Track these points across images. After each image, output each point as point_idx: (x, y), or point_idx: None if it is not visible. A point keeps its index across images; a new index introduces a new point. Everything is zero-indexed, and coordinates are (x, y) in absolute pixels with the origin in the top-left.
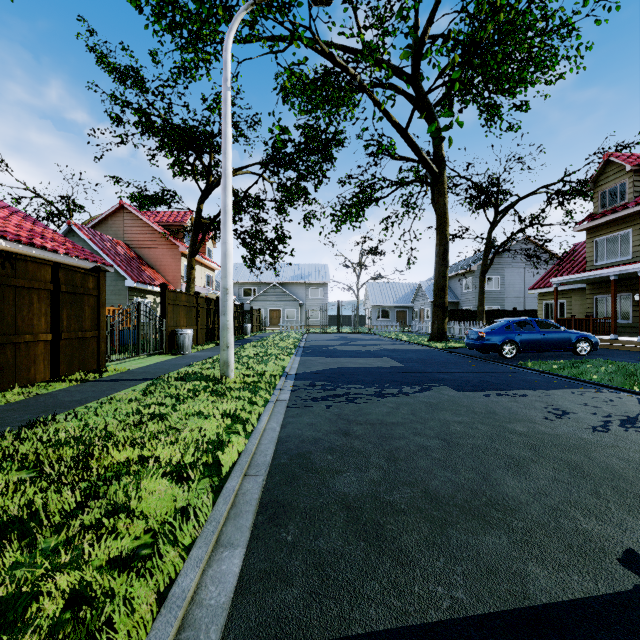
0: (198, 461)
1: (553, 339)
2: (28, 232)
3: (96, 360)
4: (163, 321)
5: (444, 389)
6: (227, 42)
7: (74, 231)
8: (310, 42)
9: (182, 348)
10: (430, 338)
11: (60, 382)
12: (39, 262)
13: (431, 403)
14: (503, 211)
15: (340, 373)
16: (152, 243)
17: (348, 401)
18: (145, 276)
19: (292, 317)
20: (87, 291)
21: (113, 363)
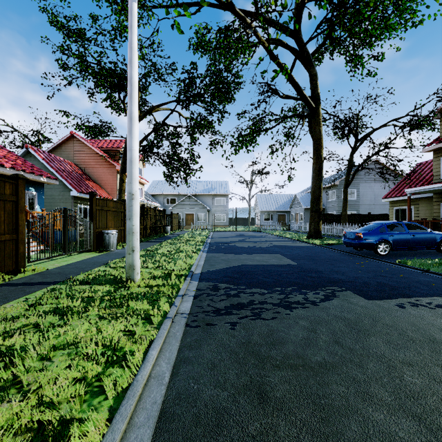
0: None
1: (421, 239)
2: None
3: (14, 261)
4: (91, 224)
5: (350, 295)
6: None
7: (31, 153)
8: None
9: (108, 246)
10: (308, 236)
11: None
12: None
13: (349, 320)
14: (361, 139)
15: (241, 272)
16: (95, 163)
17: (254, 316)
18: (88, 188)
19: (202, 219)
20: (2, 197)
21: (39, 262)
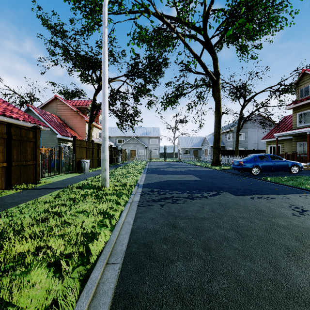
0: (76, 251)
1: (279, 165)
2: (3, 109)
3: (34, 177)
4: (74, 155)
5: (226, 194)
6: (105, 1)
7: (30, 109)
8: None
9: (84, 169)
10: (212, 164)
11: (10, 190)
12: None
13: (221, 203)
14: (248, 100)
15: (167, 184)
16: (71, 116)
17: (173, 202)
18: (67, 132)
19: (142, 153)
20: (28, 139)
21: (45, 178)
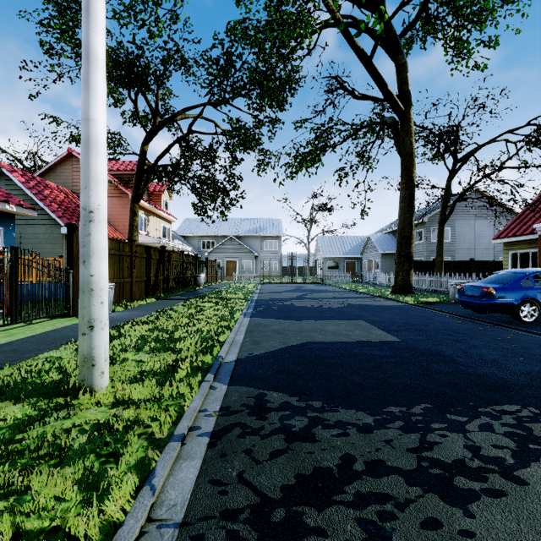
0: None
1: None
2: None
3: None
4: (69, 273)
5: None
6: None
7: (6, 174)
8: None
9: None
10: (393, 290)
11: None
12: None
13: None
14: (462, 159)
15: (309, 360)
16: None
17: None
18: None
19: (248, 268)
20: None
21: None
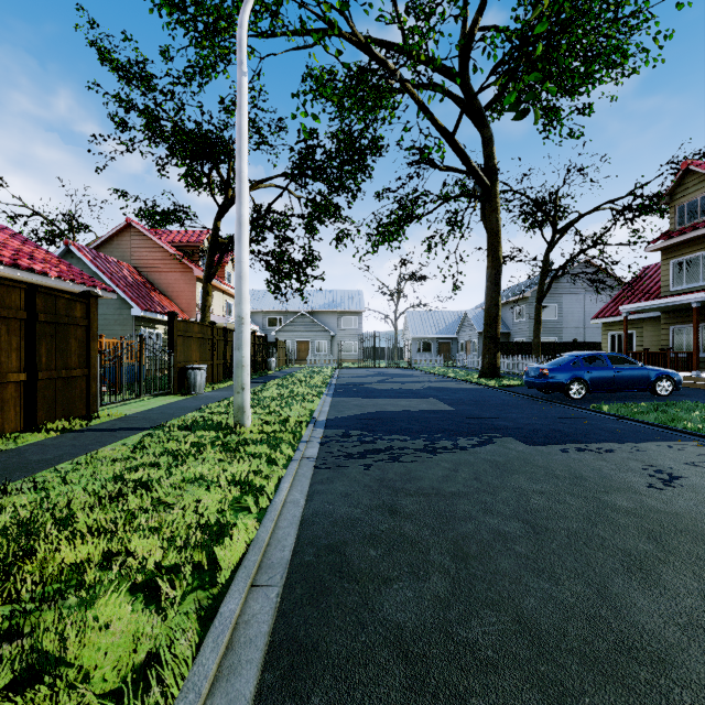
0: (187, 561)
1: (629, 377)
2: (13, 252)
3: (85, 404)
4: (171, 356)
5: (509, 442)
6: (242, 17)
7: (73, 252)
8: (344, 6)
9: (193, 387)
10: (480, 374)
11: (35, 433)
12: (8, 285)
13: (497, 462)
14: (562, 230)
15: (379, 419)
16: (163, 266)
17: (392, 459)
18: (154, 303)
19: (322, 350)
20: (73, 320)
21: (109, 406)
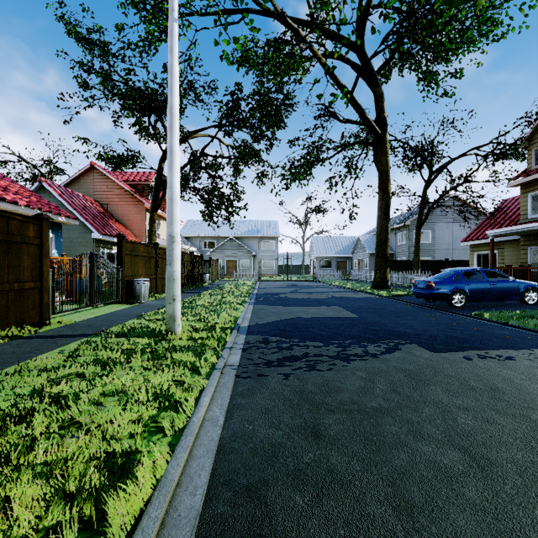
0: (73, 518)
1: (502, 288)
2: None
3: (38, 312)
4: (119, 271)
5: (414, 348)
6: None
7: (45, 187)
8: None
9: (139, 297)
10: (373, 286)
11: None
12: None
13: (409, 371)
14: (437, 171)
15: (294, 325)
16: (120, 200)
17: (309, 367)
18: (111, 229)
19: (246, 267)
20: (26, 239)
21: (63, 314)
